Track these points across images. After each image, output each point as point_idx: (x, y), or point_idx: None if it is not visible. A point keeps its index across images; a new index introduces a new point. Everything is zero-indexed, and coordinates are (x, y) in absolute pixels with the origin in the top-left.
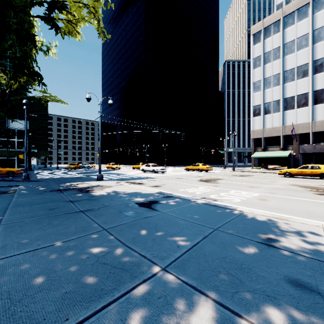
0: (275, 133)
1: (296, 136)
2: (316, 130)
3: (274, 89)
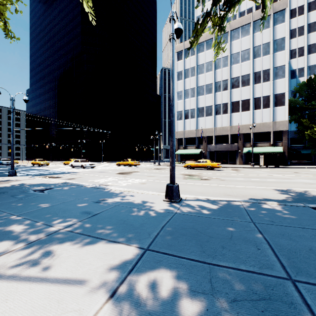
0: (192, 135)
1: (205, 138)
2: (217, 134)
3: (191, 99)
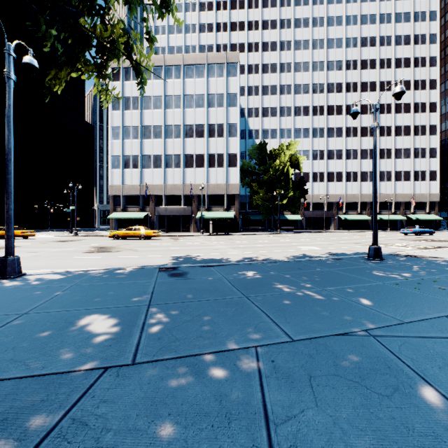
0: (134, 192)
1: (153, 198)
2: (167, 193)
3: (133, 142)
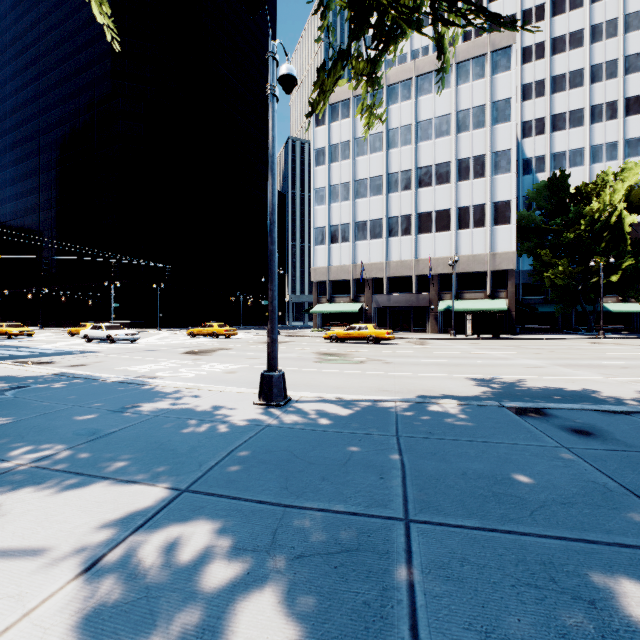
0: (344, 275)
1: (369, 282)
2: (391, 274)
3: (342, 205)
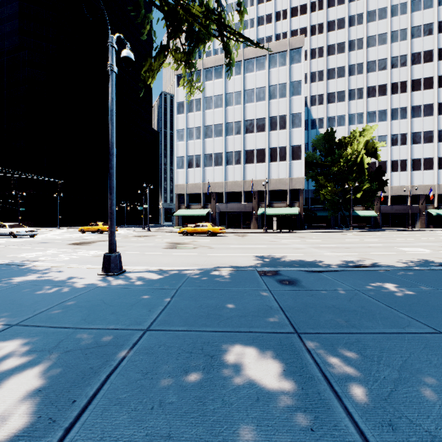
0: (197, 190)
1: (214, 195)
2: (228, 190)
3: (196, 142)
